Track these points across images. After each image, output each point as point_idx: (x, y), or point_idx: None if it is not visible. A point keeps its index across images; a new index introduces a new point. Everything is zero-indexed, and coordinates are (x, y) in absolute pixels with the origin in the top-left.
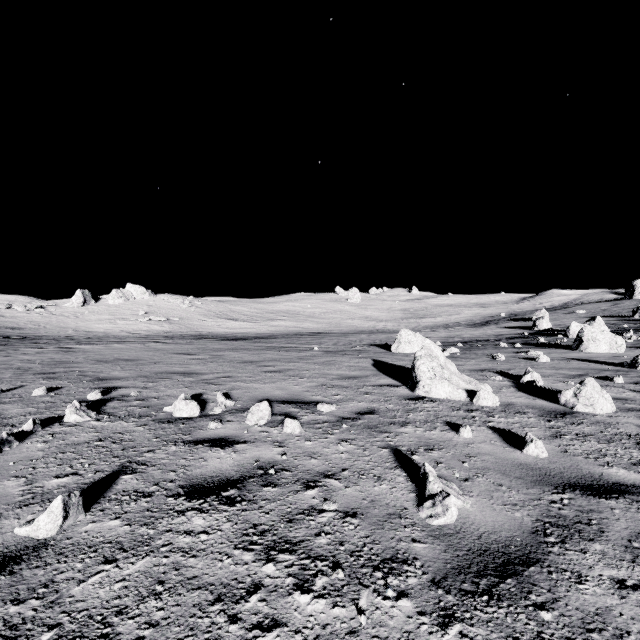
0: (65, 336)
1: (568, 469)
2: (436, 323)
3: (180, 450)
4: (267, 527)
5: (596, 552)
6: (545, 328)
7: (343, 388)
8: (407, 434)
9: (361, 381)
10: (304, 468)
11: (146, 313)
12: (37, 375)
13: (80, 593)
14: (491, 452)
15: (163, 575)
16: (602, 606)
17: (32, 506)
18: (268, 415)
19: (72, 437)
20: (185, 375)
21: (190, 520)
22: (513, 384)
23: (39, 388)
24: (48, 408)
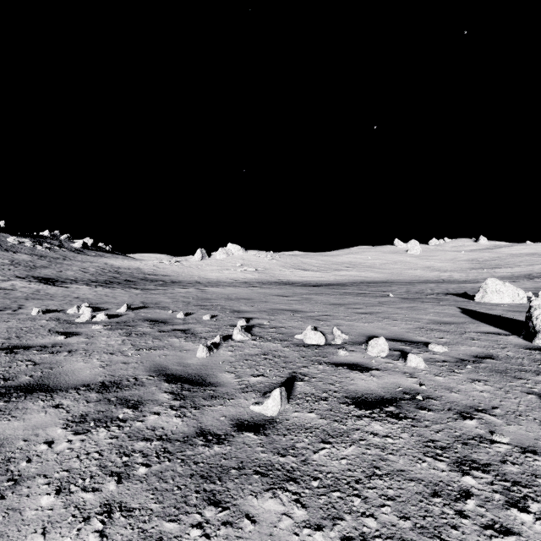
0: (194, 281)
1: None
2: (514, 273)
3: (327, 369)
4: (444, 444)
5: None
6: None
7: (444, 332)
8: None
9: (459, 327)
10: (449, 399)
11: (241, 265)
12: (197, 306)
13: (319, 460)
14: None
15: (374, 462)
16: None
17: (250, 393)
18: (386, 349)
19: (245, 350)
20: (293, 312)
21: (370, 424)
22: None
23: (206, 315)
24: (218, 329)
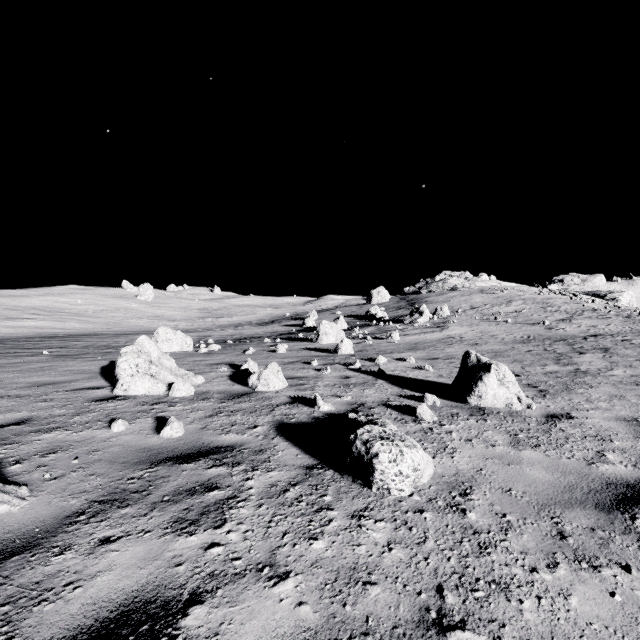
0: None
1: (187, 443)
2: (231, 322)
3: None
4: None
5: (117, 517)
6: (311, 326)
7: (16, 398)
8: (41, 441)
9: (57, 387)
10: None
11: None
12: None
13: None
14: (126, 442)
15: None
16: (55, 571)
17: None
18: None
19: None
20: None
21: None
22: (231, 374)
23: None
24: None
